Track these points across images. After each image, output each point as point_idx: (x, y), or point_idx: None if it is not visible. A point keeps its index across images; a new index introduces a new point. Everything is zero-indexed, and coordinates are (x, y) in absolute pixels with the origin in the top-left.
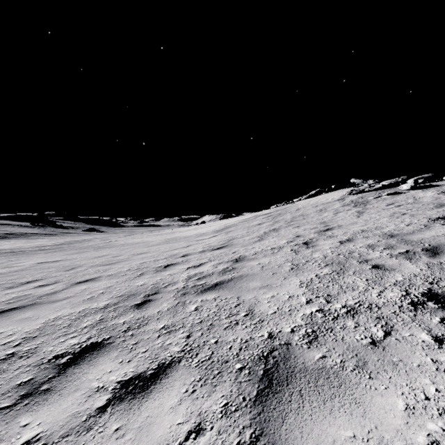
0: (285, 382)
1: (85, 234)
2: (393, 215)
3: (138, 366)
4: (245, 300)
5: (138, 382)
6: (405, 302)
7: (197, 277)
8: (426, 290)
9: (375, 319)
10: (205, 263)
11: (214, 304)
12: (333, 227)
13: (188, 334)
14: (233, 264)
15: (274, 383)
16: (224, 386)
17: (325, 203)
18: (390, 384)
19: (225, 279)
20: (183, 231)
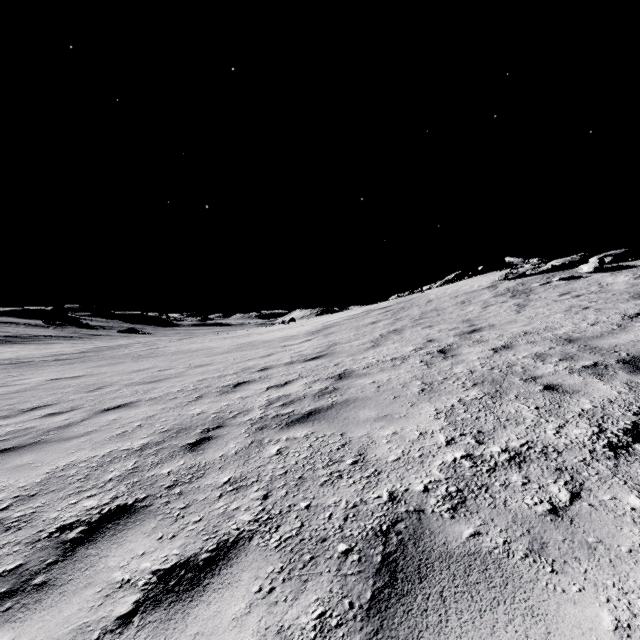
0: (416, 577)
1: (121, 337)
2: (570, 309)
3: (187, 545)
4: (353, 439)
5: (185, 573)
6: (598, 444)
7: (281, 403)
8: (630, 426)
9: (553, 471)
10: (293, 381)
11: (306, 444)
12: (482, 327)
13: (265, 492)
14: (335, 383)
15: (400, 578)
16: (319, 581)
17: (468, 292)
18: (586, 583)
19: (323, 406)
20: (263, 332)
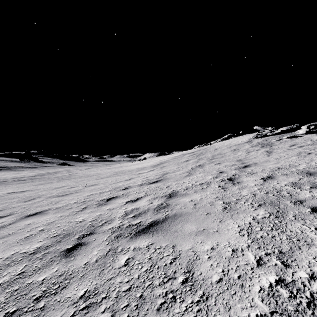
0: None
1: (58, 167)
2: (300, 154)
3: None
4: (182, 253)
5: None
6: None
7: (133, 214)
8: None
9: None
10: (142, 198)
11: (147, 256)
12: (249, 164)
13: (109, 315)
14: (167, 200)
15: None
16: None
17: (236, 144)
18: None
19: (160, 219)
20: (129, 165)
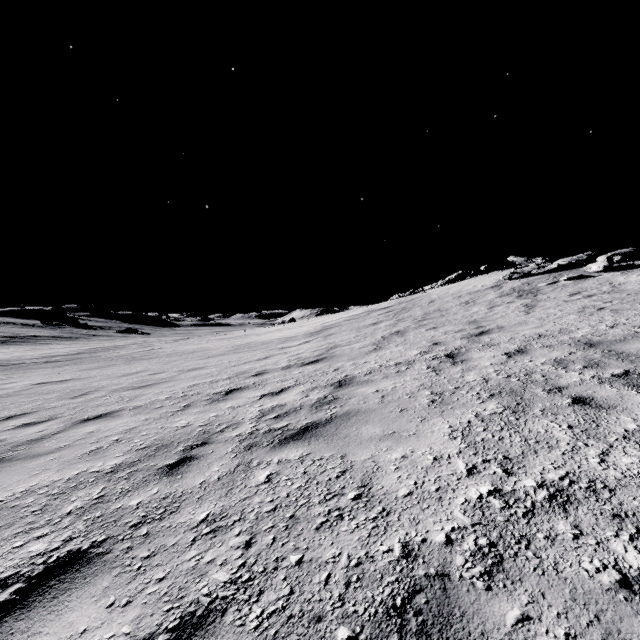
0: None
1: (120, 337)
2: (584, 310)
3: (142, 618)
4: (355, 464)
5: None
6: None
7: (274, 414)
8: None
9: (611, 518)
10: (290, 388)
11: (300, 469)
12: (490, 328)
13: (247, 537)
14: (334, 391)
15: None
16: None
17: (472, 292)
18: None
19: (321, 420)
20: (262, 333)
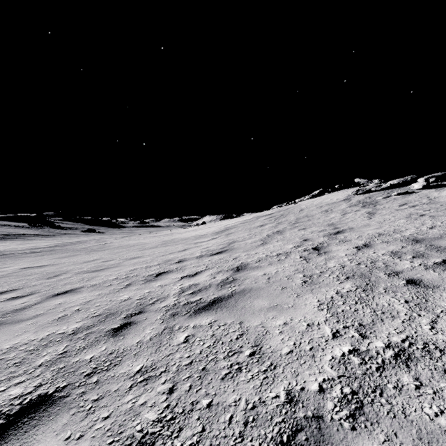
0: None
1: (83, 235)
2: (410, 216)
3: None
4: (250, 328)
5: None
6: None
7: (191, 291)
8: None
9: (443, 373)
10: (202, 272)
11: (209, 332)
12: (343, 229)
13: (171, 385)
14: (234, 274)
15: None
16: None
17: (330, 203)
18: None
19: (224, 295)
20: (182, 232)
